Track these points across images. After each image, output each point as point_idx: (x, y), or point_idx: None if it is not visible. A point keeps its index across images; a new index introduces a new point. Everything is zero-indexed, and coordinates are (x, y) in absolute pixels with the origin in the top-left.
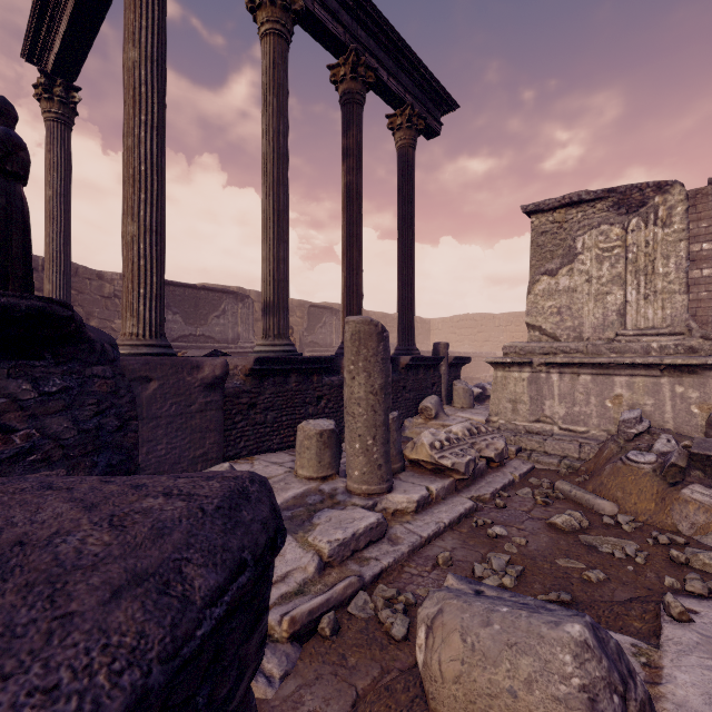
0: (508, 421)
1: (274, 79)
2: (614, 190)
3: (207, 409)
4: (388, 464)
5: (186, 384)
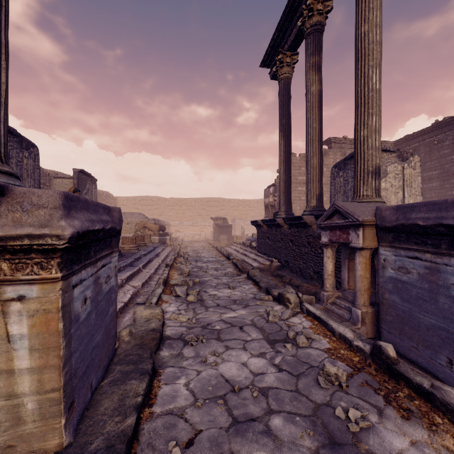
0: None
1: None
2: (399, 150)
3: None
4: None
5: None
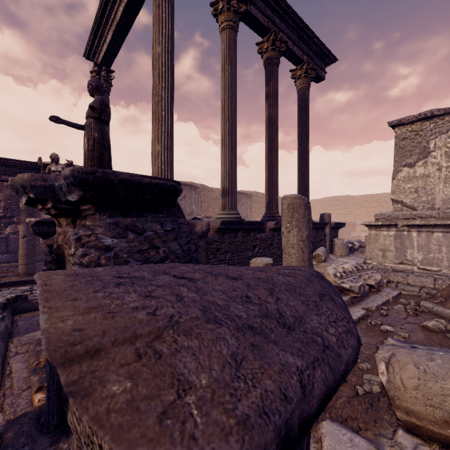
0: (379, 263)
1: (229, 55)
2: None
3: None
4: None
5: None
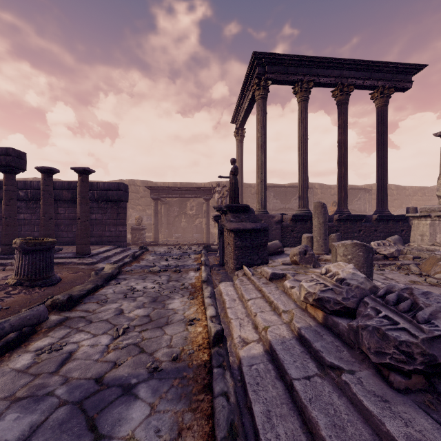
0: (418, 245)
1: (301, 117)
2: None
3: (276, 229)
4: (325, 246)
5: (271, 222)
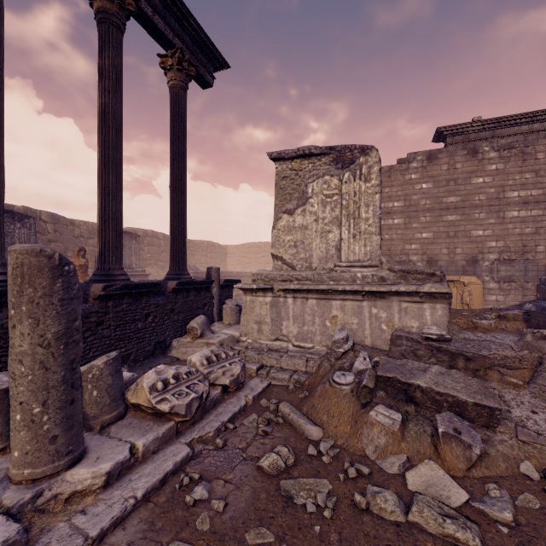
0: (255, 340)
1: None
2: (334, 148)
3: None
4: (72, 431)
5: None
